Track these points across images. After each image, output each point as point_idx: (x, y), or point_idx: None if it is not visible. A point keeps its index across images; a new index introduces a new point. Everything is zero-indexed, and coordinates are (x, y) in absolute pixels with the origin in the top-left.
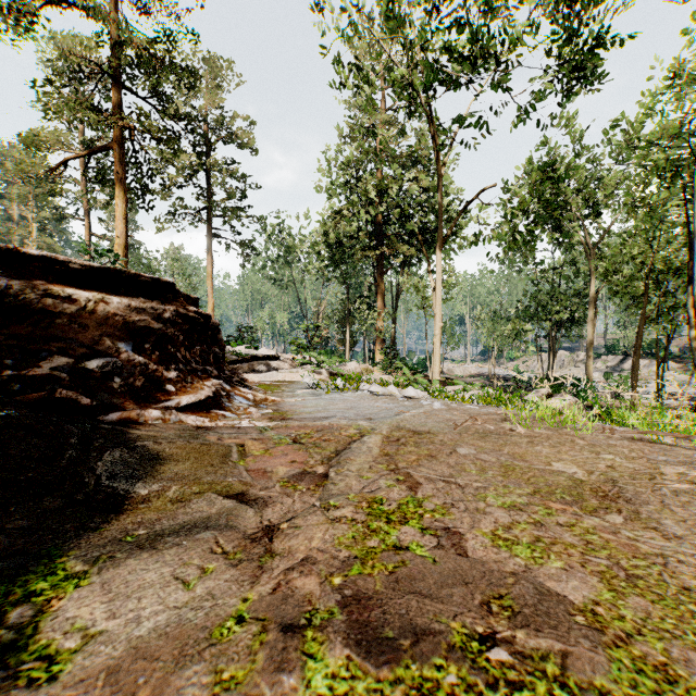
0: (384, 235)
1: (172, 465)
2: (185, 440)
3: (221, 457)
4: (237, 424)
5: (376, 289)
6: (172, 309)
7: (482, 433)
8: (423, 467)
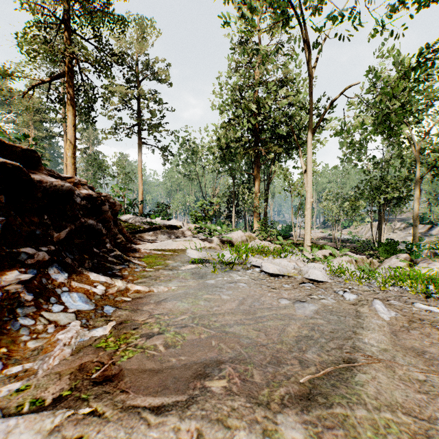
0: (259, 139)
1: None
2: None
3: None
4: None
5: (254, 178)
6: None
7: None
8: None
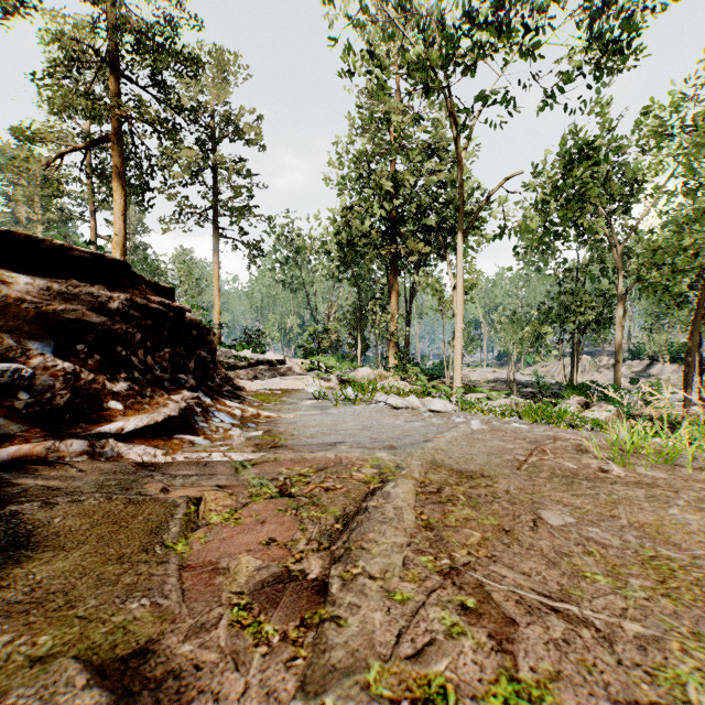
0: (398, 233)
1: (39, 564)
2: (103, 496)
3: (147, 533)
4: (205, 458)
5: (389, 291)
6: (123, 297)
7: (563, 476)
8: (500, 562)
